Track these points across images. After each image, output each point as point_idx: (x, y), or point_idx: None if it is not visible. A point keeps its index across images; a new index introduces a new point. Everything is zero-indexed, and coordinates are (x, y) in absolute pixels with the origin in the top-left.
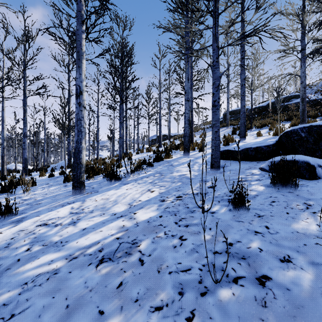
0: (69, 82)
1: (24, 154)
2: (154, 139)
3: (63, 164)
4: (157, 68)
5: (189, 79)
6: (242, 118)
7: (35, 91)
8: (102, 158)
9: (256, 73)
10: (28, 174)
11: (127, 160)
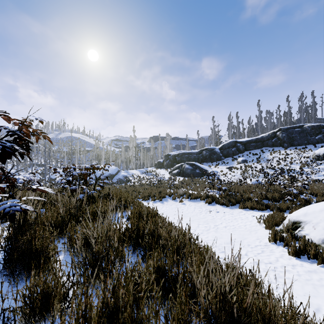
0: None
1: None
2: None
3: None
4: None
5: None
6: None
7: None
8: None
9: None
10: None
11: None
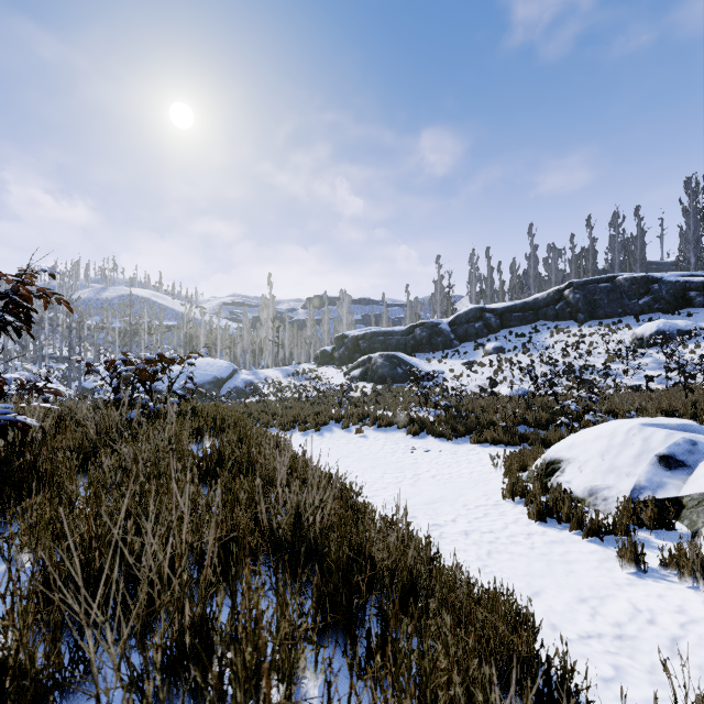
0: None
1: None
2: None
3: None
4: None
5: None
6: None
7: None
8: None
9: None
10: None
11: None
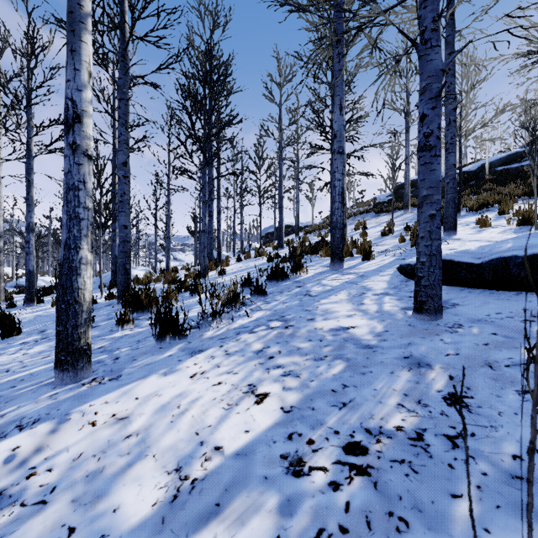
0: (114, 131)
1: (29, 263)
2: (270, 233)
3: (106, 279)
4: (276, 103)
5: (343, 107)
6: (450, 191)
7: (48, 145)
8: (176, 269)
9: (472, 101)
10: (38, 299)
11: (217, 274)
